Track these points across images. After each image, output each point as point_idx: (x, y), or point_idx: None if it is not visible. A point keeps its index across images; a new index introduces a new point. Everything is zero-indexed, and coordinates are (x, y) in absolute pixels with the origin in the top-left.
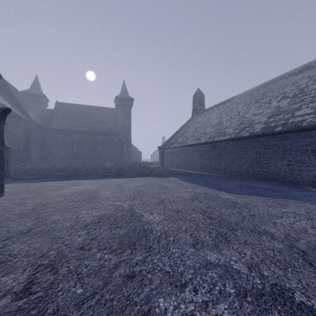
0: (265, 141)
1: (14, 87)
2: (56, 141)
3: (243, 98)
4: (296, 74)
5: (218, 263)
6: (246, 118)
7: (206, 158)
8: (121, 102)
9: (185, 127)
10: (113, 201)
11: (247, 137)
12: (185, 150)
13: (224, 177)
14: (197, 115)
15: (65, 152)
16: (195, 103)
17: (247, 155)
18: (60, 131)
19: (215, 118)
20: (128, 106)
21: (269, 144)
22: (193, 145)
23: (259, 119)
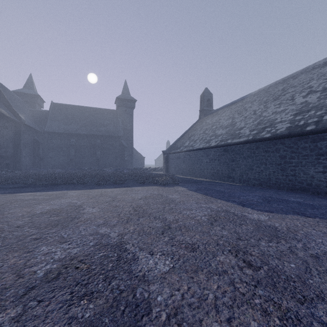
0: (292, 143)
1: (3, 85)
2: (50, 145)
3: (258, 97)
4: (321, 66)
5: None
6: (264, 117)
7: (217, 163)
8: (122, 103)
9: (192, 129)
10: (98, 225)
11: (269, 138)
12: (193, 155)
13: (240, 186)
14: (205, 116)
15: (61, 157)
16: (202, 103)
17: (268, 160)
18: (56, 134)
19: (226, 118)
20: (130, 107)
21: (297, 147)
22: (202, 149)
23: (283, 118)
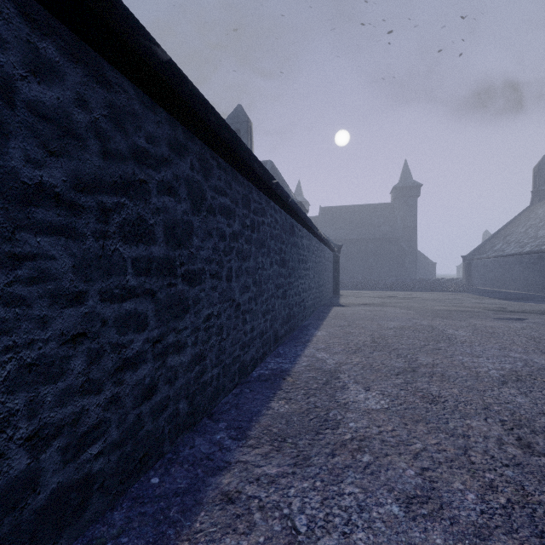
0: None
1: None
2: None
3: None
4: None
5: (453, 307)
6: None
7: (530, 272)
8: (401, 193)
9: (513, 223)
10: (408, 298)
11: None
12: (503, 262)
13: None
14: (541, 201)
15: None
16: (537, 181)
17: None
18: None
19: None
20: (412, 196)
21: None
22: (514, 255)
23: None
